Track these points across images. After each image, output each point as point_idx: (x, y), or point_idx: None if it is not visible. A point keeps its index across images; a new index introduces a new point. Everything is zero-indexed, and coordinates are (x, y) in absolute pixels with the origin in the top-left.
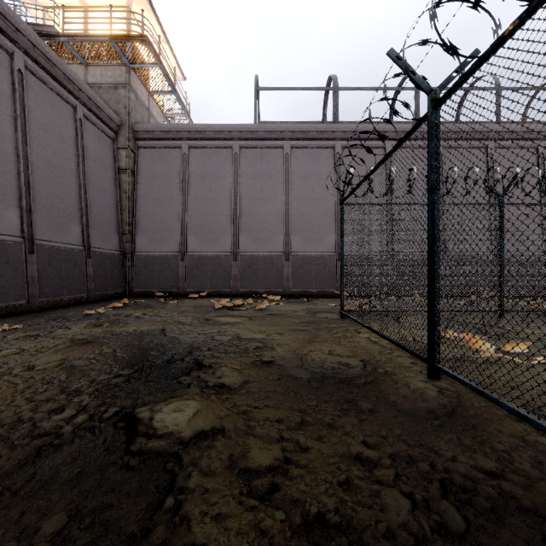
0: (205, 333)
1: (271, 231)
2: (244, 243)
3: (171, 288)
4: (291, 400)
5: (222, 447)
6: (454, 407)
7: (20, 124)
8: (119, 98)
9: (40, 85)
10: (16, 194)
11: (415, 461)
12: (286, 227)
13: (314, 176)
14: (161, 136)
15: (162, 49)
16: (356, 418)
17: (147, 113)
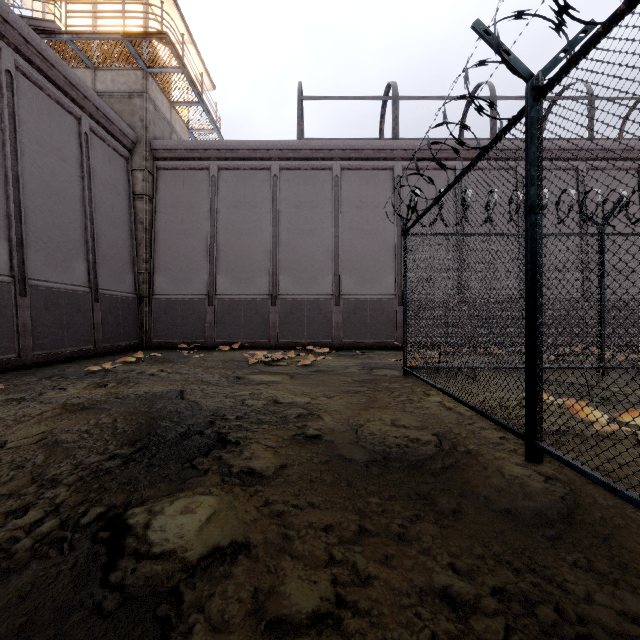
0: (233, 397)
1: (318, 270)
2: (285, 284)
3: (197, 339)
4: (344, 495)
5: (243, 577)
6: (570, 506)
7: (8, 137)
8: (135, 109)
9: (35, 91)
10: (4, 223)
11: (532, 604)
12: (335, 265)
13: (369, 203)
14: (185, 156)
15: (187, 52)
16: (436, 525)
17: (168, 128)
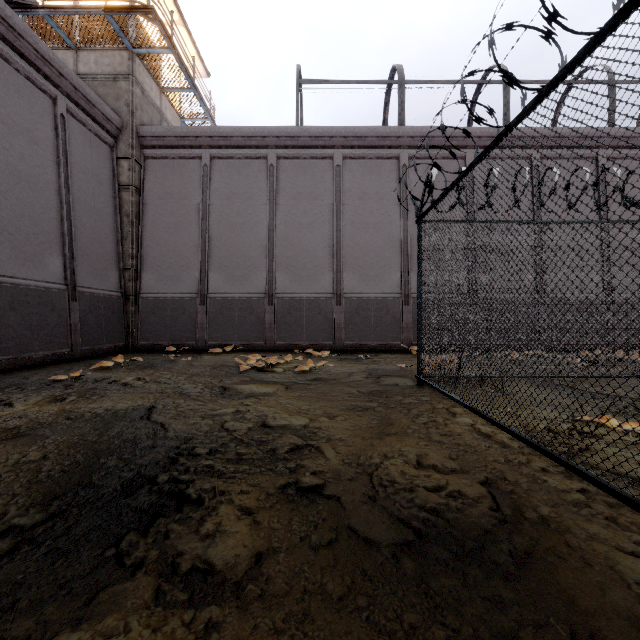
0: (212, 417)
1: (318, 266)
2: (282, 282)
3: (188, 341)
4: None
5: None
6: None
7: None
8: (120, 93)
9: None
10: None
11: None
12: (337, 261)
13: (373, 194)
14: (175, 143)
15: (178, 35)
16: None
17: (158, 116)
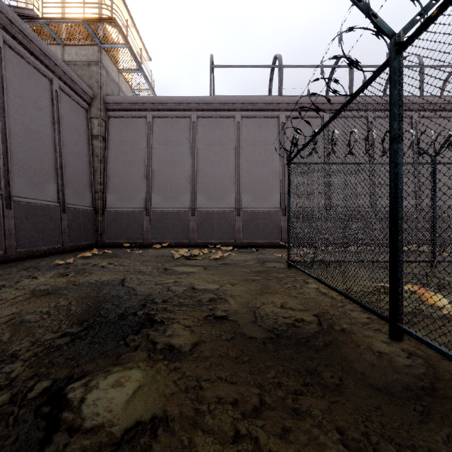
0: (161, 284)
1: (224, 190)
2: (201, 200)
3: (137, 240)
4: (246, 370)
5: None
6: (432, 381)
7: None
8: (92, 74)
9: (18, 59)
10: None
11: None
12: (237, 186)
13: (261, 142)
14: (129, 108)
15: (130, 33)
16: (323, 399)
17: (117, 88)
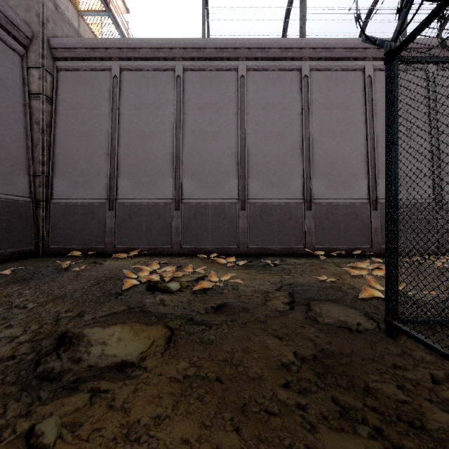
0: None
1: (223, 173)
2: (189, 188)
3: (97, 245)
4: None
5: None
6: None
7: None
8: (30, 4)
9: None
10: None
11: None
12: (241, 167)
13: (276, 104)
14: (86, 55)
15: None
16: None
17: (75, 36)
